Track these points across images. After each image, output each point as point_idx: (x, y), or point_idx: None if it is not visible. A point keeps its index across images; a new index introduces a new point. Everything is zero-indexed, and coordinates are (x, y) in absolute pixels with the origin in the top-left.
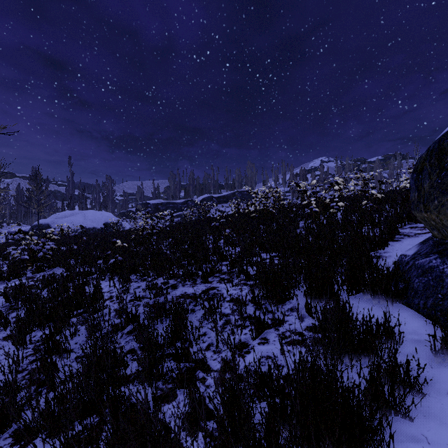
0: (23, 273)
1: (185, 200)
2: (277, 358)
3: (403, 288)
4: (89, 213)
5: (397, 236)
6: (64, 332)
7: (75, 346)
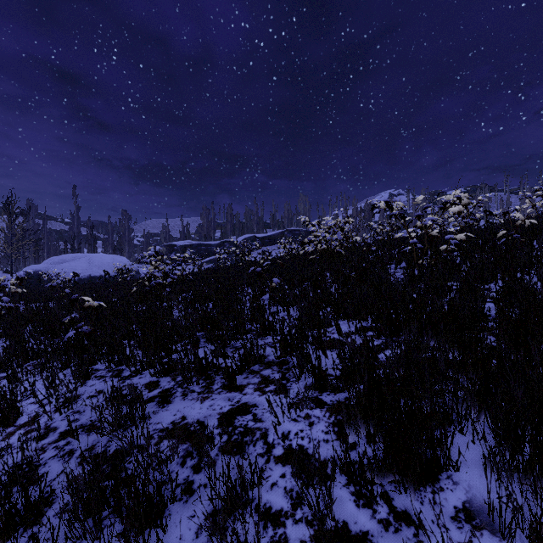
0: None
1: (221, 241)
2: None
3: None
4: (95, 257)
5: None
6: None
7: None
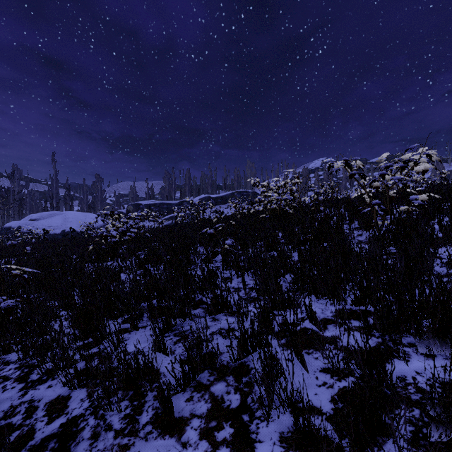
0: None
1: (180, 201)
2: None
3: None
4: (70, 215)
5: None
6: None
7: None
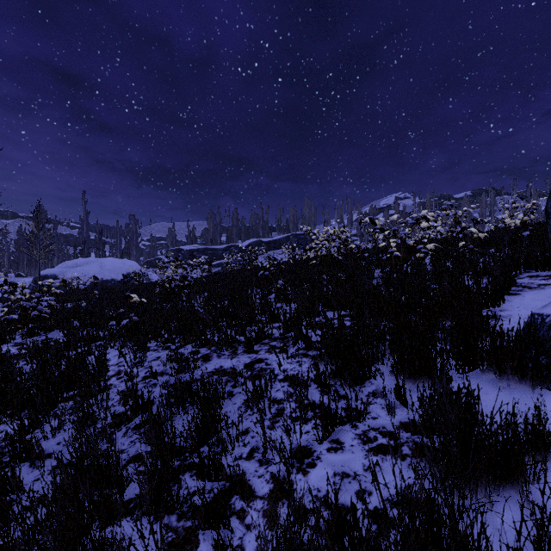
0: (10, 338)
1: (227, 246)
2: (359, 476)
3: (548, 365)
4: (107, 262)
5: (514, 288)
6: (44, 426)
7: (57, 447)
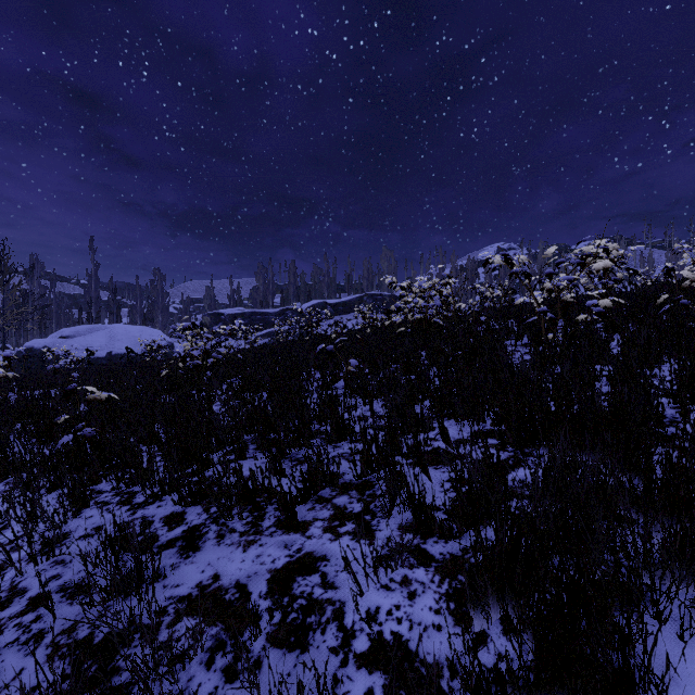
0: None
1: (281, 309)
2: None
3: None
4: (118, 330)
5: None
6: None
7: None
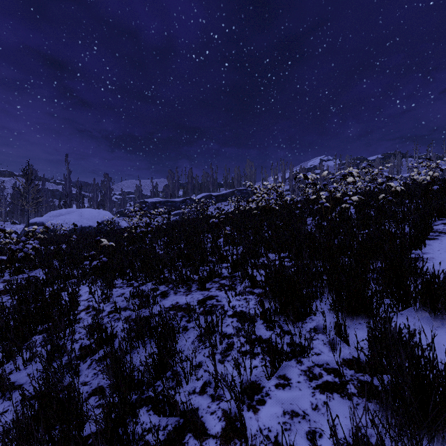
0: None
1: (183, 198)
2: (308, 416)
3: None
4: (85, 212)
5: (431, 233)
6: (17, 357)
7: (27, 379)
